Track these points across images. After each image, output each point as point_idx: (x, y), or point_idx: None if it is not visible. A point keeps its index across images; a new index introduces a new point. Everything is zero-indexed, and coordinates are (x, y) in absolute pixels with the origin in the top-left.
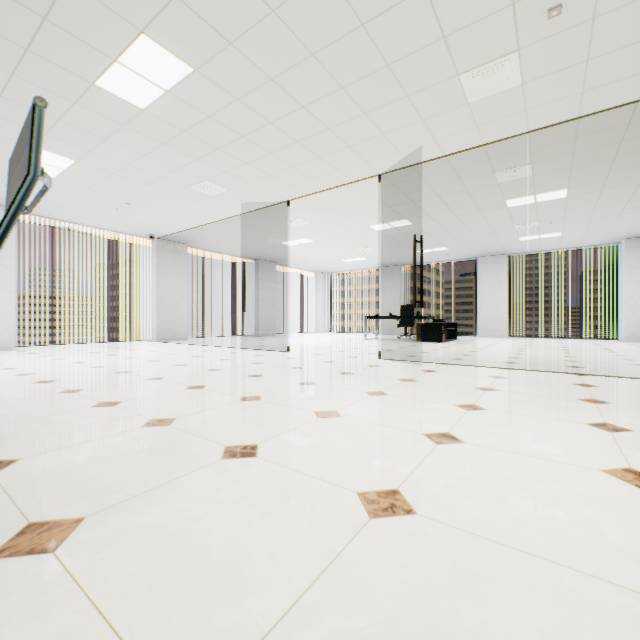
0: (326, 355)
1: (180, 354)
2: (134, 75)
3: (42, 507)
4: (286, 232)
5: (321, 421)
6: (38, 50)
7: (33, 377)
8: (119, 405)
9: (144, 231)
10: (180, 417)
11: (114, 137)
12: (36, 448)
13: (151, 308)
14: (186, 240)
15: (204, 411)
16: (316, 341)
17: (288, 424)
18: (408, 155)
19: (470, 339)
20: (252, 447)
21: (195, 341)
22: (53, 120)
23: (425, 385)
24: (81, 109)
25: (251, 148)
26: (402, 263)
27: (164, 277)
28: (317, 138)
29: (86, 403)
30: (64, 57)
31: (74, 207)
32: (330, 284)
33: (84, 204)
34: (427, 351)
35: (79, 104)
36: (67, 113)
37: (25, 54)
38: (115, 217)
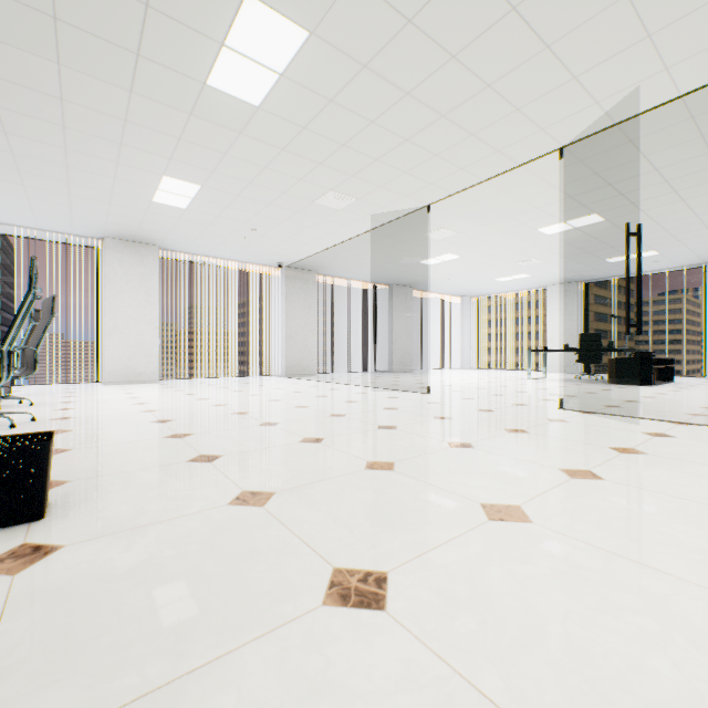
0: (479, 400)
1: (304, 393)
2: (244, 60)
3: (11, 682)
4: (425, 248)
5: (496, 528)
6: (148, 52)
7: (155, 415)
8: (216, 461)
9: (272, 260)
10: (280, 491)
11: (232, 150)
12: (92, 527)
13: (280, 341)
14: (314, 267)
15: (314, 483)
16: (462, 380)
17: (438, 528)
18: (613, 107)
19: (697, 382)
20: (377, 579)
21: (323, 377)
22: (174, 140)
23: (668, 463)
24: (197, 121)
25: (382, 137)
26: (580, 278)
27: (292, 308)
28: (470, 105)
29: (184, 455)
30: (172, 55)
31: (207, 239)
32: (478, 310)
33: (215, 235)
34: (634, 399)
35: (195, 114)
36: (185, 129)
37: (137, 61)
38: (244, 246)
